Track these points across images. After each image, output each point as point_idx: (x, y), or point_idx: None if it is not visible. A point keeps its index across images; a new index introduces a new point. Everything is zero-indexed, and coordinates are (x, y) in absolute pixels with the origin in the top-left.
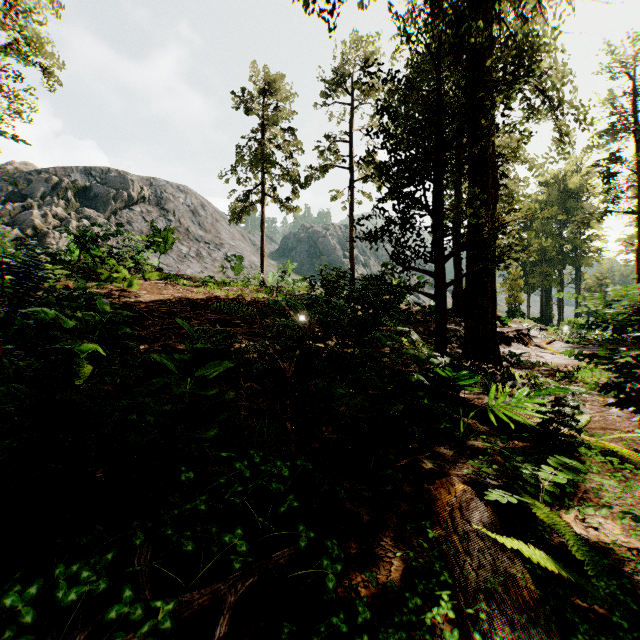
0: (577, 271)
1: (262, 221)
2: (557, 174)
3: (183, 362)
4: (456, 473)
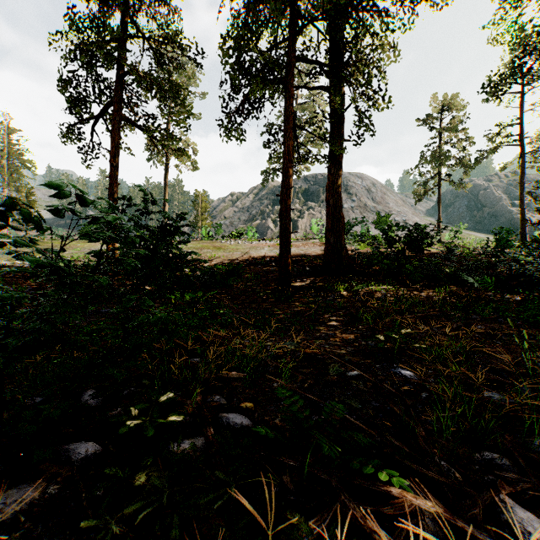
0: None
1: (439, 198)
2: None
3: None
4: None
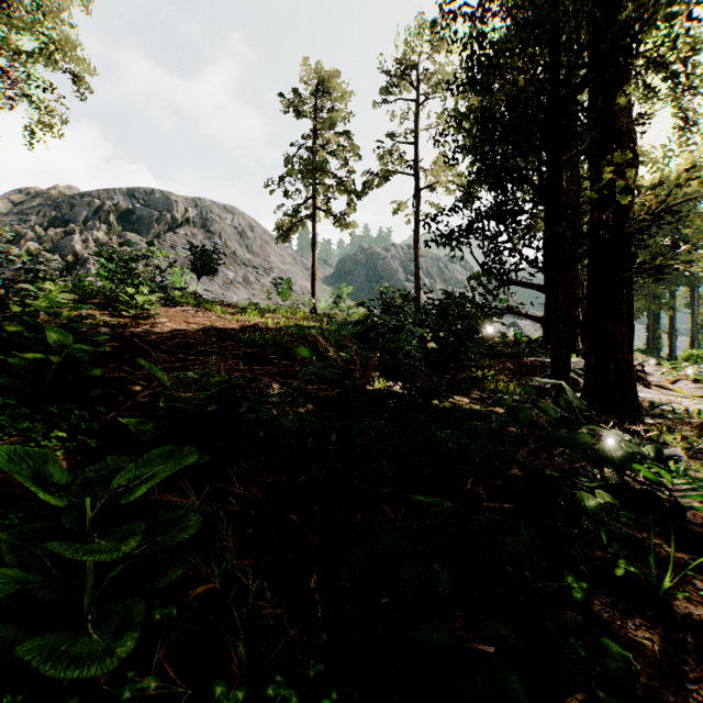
0: (692, 293)
1: (313, 239)
2: (667, 176)
3: (148, 433)
4: None
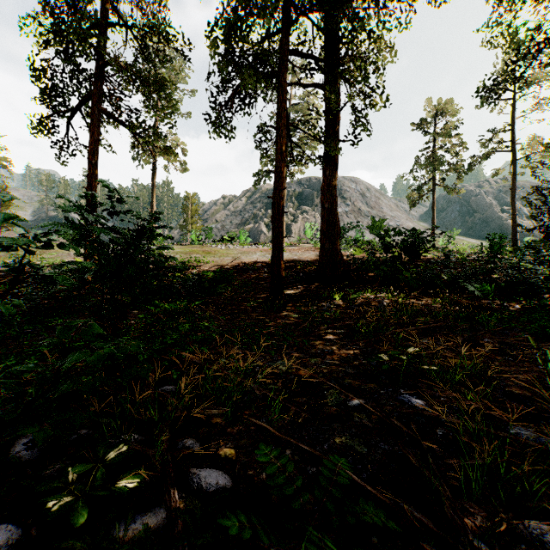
0: None
1: (433, 203)
2: None
3: None
4: None
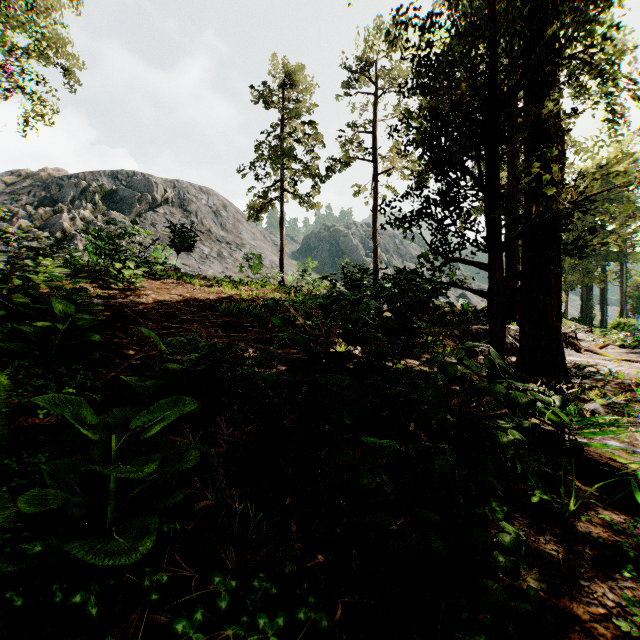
0: (621, 267)
1: (281, 218)
2: (599, 162)
3: (147, 388)
4: (588, 610)
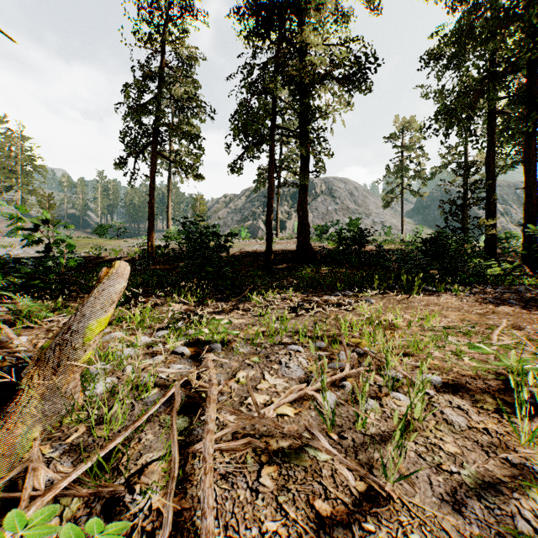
0: None
1: (402, 205)
2: None
3: None
4: None
